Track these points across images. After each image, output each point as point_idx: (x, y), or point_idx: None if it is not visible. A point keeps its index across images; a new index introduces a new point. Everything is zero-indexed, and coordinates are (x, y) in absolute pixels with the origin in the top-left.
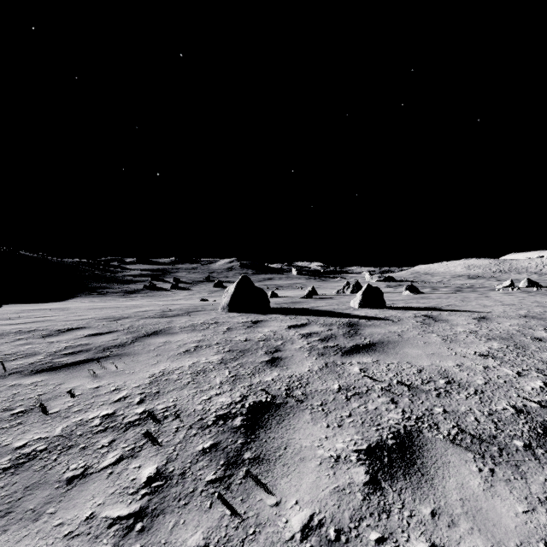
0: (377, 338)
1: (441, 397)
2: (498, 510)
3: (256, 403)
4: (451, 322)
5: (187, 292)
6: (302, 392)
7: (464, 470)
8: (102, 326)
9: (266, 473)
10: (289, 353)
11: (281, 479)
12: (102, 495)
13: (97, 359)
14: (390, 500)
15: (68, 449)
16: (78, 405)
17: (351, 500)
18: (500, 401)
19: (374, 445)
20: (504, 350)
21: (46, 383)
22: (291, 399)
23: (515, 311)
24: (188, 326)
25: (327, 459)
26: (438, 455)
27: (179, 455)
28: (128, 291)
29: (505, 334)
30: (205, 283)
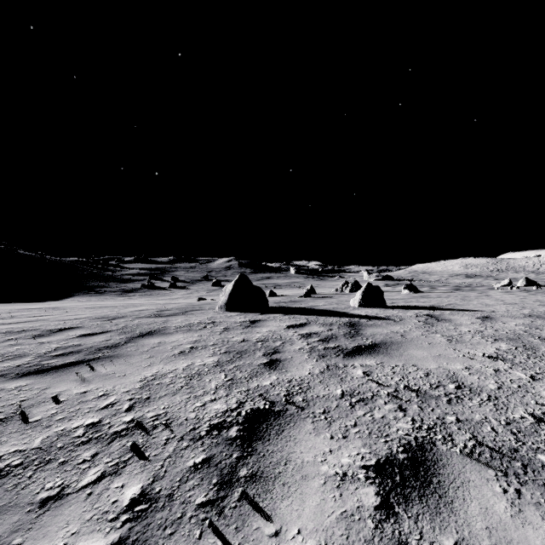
0: (379, 338)
1: (452, 404)
2: (532, 542)
3: (254, 411)
4: (455, 322)
5: (185, 291)
6: (303, 398)
7: (487, 491)
8: (95, 326)
9: (264, 495)
10: (288, 355)
11: (281, 502)
12: (77, 521)
13: (88, 361)
14: (405, 529)
15: (46, 464)
16: (61, 412)
17: (361, 529)
18: (516, 408)
19: (384, 460)
20: (513, 352)
21: (31, 387)
22: (291, 406)
23: (519, 310)
24: (184, 325)
25: (332, 477)
26: (455, 473)
27: (167, 472)
28: (126, 290)
29: (512, 334)
30: (203, 282)
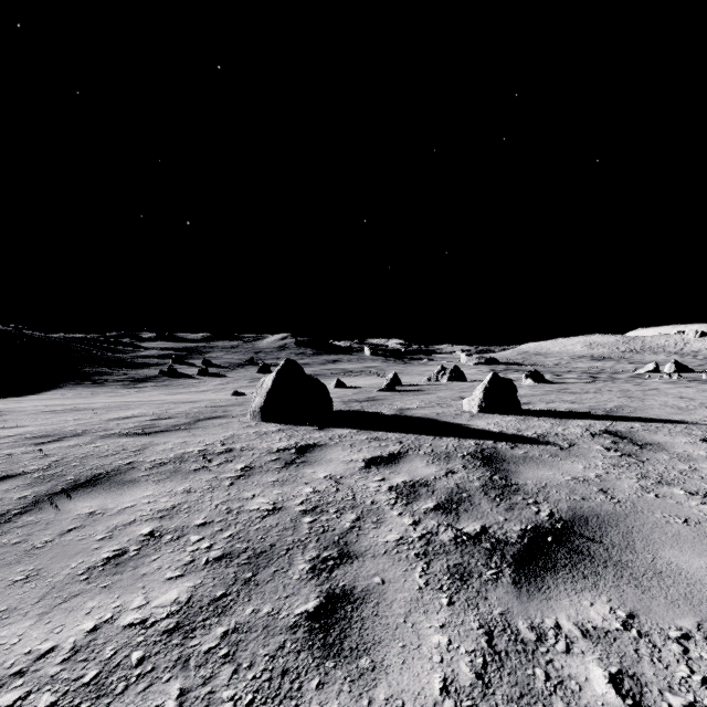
0: (562, 500)
1: None
2: None
3: None
4: (674, 450)
5: (220, 380)
6: None
7: None
8: (0, 462)
9: None
10: (373, 569)
11: None
12: None
13: None
14: None
15: None
16: None
17: None
18: None
19: None
20: None
21: None
22: None
23: None
24: (170, 459)
25: None
26: None
27: None
28: (136, 379)
29: None
30: (247, 367)
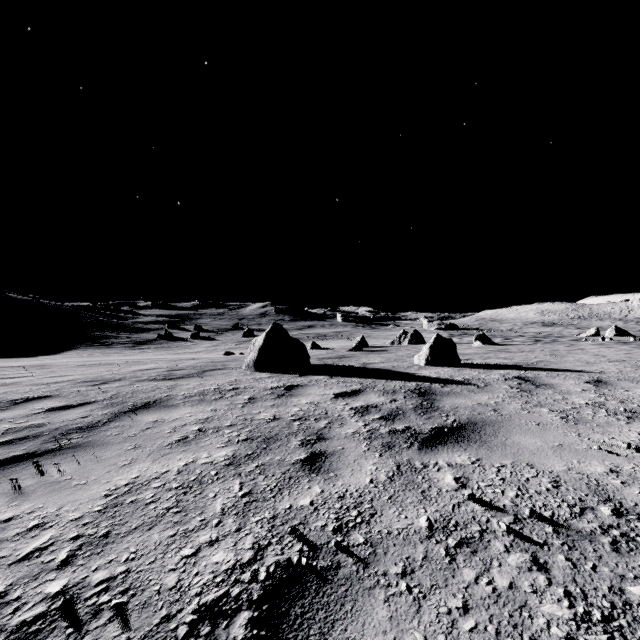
0: (464, 414)
1: (624, 553)
2: None
3: (281, 569)
4: (559, 388)
5: (210, 343)
6: (366, 537)
7: None
8: (75, 395)
9: None
10: (337, 444)
11: None
12: None
13: (41, 454)
14: None
15: None
16: None
17: None
18: None
19: None
20: None
21: None
22: (346, 557)
23: (635, 371)
24: (195, 393)
25: None
26: None
27: None
28: (138, 342)
29: None
30: (233, 331)
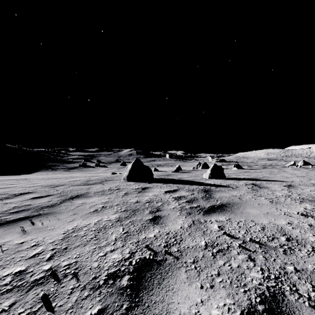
0: (225, 200)
1: (288, 255)
2: None
3: (141, 260)
4: (271, 189)
5: (105, 168)
6: (178, 249)
7: None
8: (43, 192)
9: None
10: (166, 212)
11: None
12: None
13: (32, 217)
14: None
15: None
16: None
17: None
18: None
19: (247, 312)
20: None
21: None
22: (169, 256)
23: (308, 181)
24: (100, 191)
25: None
26: None
27: None
28: (70, 168)
29: (310, 197)
30: (115, 163)
